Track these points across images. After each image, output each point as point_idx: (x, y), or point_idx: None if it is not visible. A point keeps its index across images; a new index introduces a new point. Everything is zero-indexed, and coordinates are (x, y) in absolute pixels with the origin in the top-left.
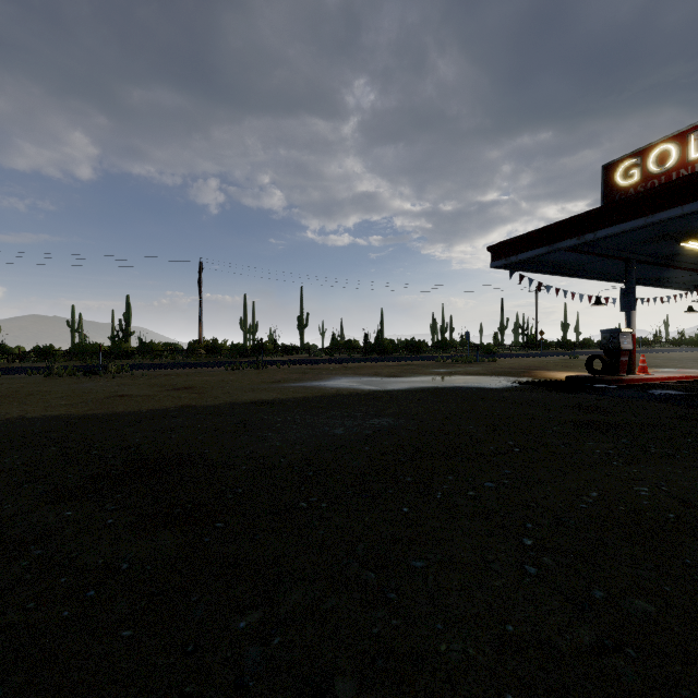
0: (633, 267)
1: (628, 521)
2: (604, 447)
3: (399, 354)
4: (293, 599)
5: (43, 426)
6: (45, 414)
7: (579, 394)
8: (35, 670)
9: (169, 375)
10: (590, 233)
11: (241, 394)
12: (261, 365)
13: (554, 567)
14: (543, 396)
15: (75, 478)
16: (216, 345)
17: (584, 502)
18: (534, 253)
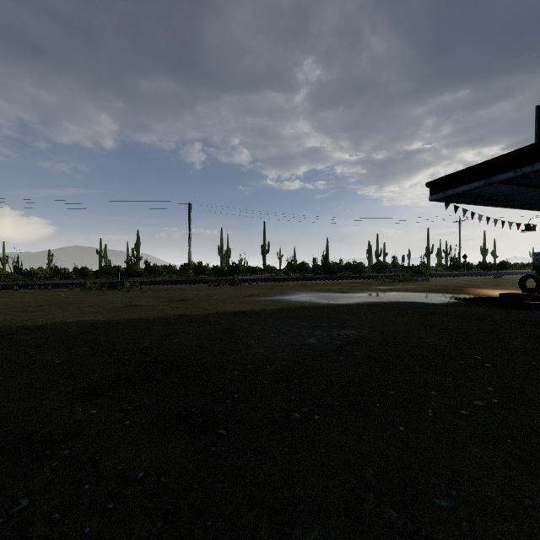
0: None
1: None
2: None
3: (343, 274)
4: (313, 537)
5: (77, 330)
6: (79, 320)
7: (520, 310)
8: None
9: (168, 290)
10: (528, 166)
11: (224, 305)
12: (236, 283)
13: None
14: (486, 311)
15: (99, 376)
16: (201, 267)
17: None
18: (471, 186)
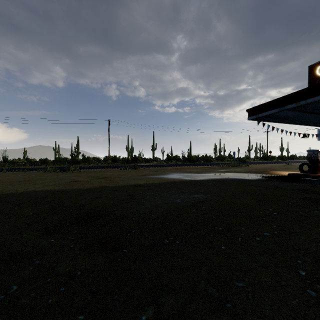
0: None
1: None
2: None
3: (199, 162)
4: (170, 302)
5: (42, 195)
6: (43, 189)
7: (298, 183)
8: None
9: (96, 172)
10: (303, 101)
11: (128, 181)
12: (136, 167)
13: None
14: (279, 184)
15: (55, 221)
16: (116, 158)
17: None
18: (271, 112)
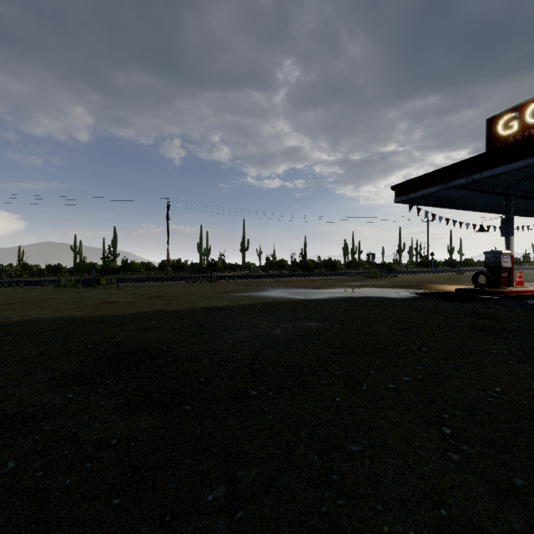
0: (511, 201)
1: (532, 414)
2: (499, 348)
3: (319, 271)
4: (251, 476)
5: (52, 326)
6: (54, 316)
7: (469, 303)
8: (42, 532)
9: (145, 287)
10: (477, 174)
11: (200, 301)
12: (214, 279)
13: (474, 455)
14: (439, 305)
15: (76, 366)
16: (179, 264)
17: (490, 396)
18: (430, 190)
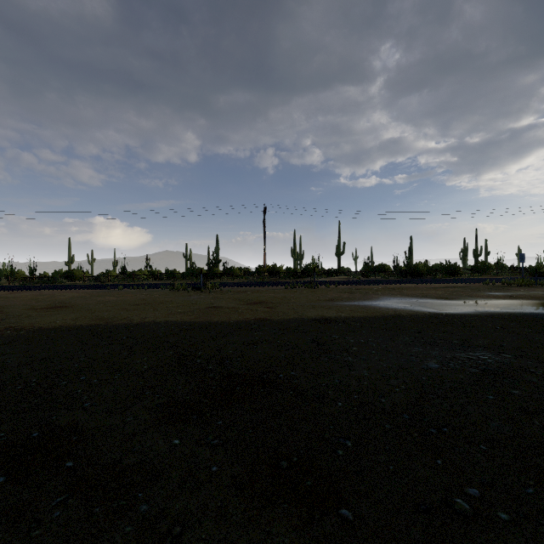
0: None
1: None
2: None
3: (434, 277)
4: None
5: (165, 331)
6: (167, 320)
7: None
8: None
9: (246, 292)
10: None
11: (304, 310)
12: (313, 285)
13: None
14: None
15: (184, 390)
16: (275, 268)
17: None
18: None
